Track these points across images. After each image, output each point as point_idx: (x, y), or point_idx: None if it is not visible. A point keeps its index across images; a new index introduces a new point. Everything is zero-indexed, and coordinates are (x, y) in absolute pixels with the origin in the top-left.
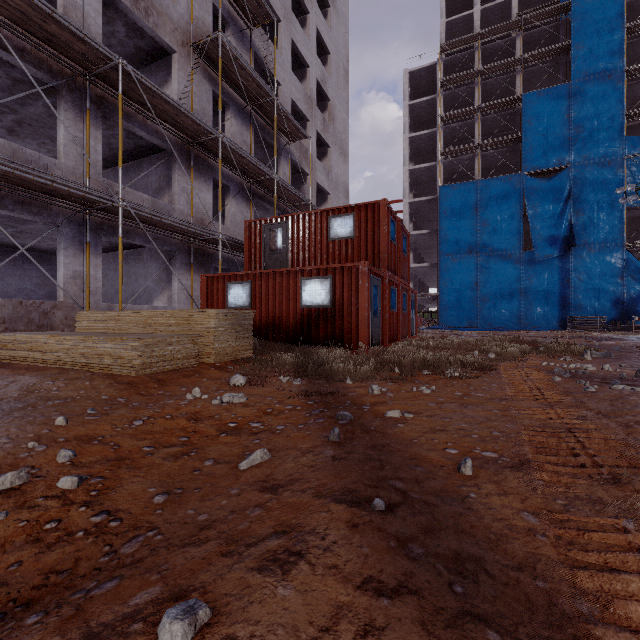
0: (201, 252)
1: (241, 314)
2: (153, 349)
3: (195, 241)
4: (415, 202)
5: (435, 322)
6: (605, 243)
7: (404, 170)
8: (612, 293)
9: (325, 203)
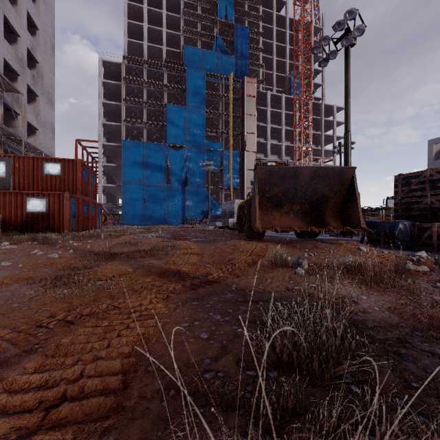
0: None
1: None
2: None
3: None
4: (107, 145)
5: (121, 221)
6: (199, 185)
7: (100, 122)
8: (201, 208)
9: (34, 135)
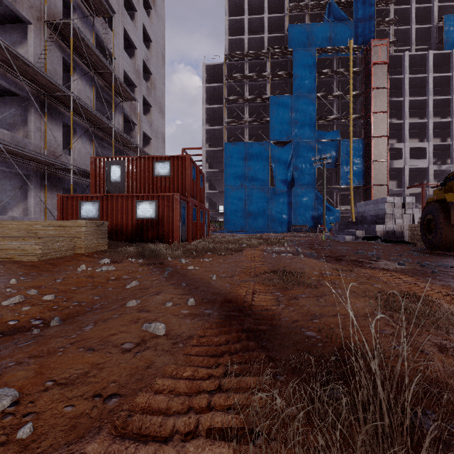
0: (53, 176)
1: (101, 223)
2: (48, 245)
3: (48, 168)
4: (210, 150)
5: (222, 228)
6: (308, 185)
7: (203, 128)
8: (311, 212)
9: (148, 145)
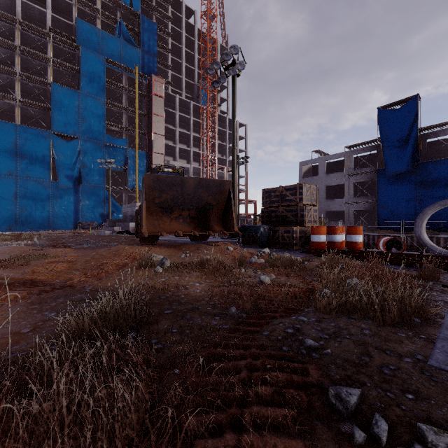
0: None
1: None
2: None
3: None
4: None
5: None
6: (97, 184)
7: None
8: (100, 210)
9: None
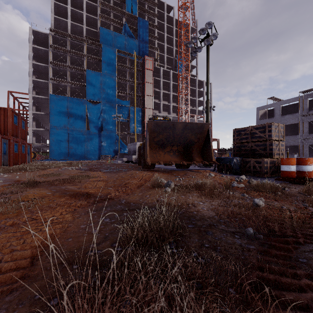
0: None
1: None
2: None
3: None
4: (36, 97)
5: (48, 157)
6: (111, 131)
7: (29, 79)
8: (113, 147)
9: None
